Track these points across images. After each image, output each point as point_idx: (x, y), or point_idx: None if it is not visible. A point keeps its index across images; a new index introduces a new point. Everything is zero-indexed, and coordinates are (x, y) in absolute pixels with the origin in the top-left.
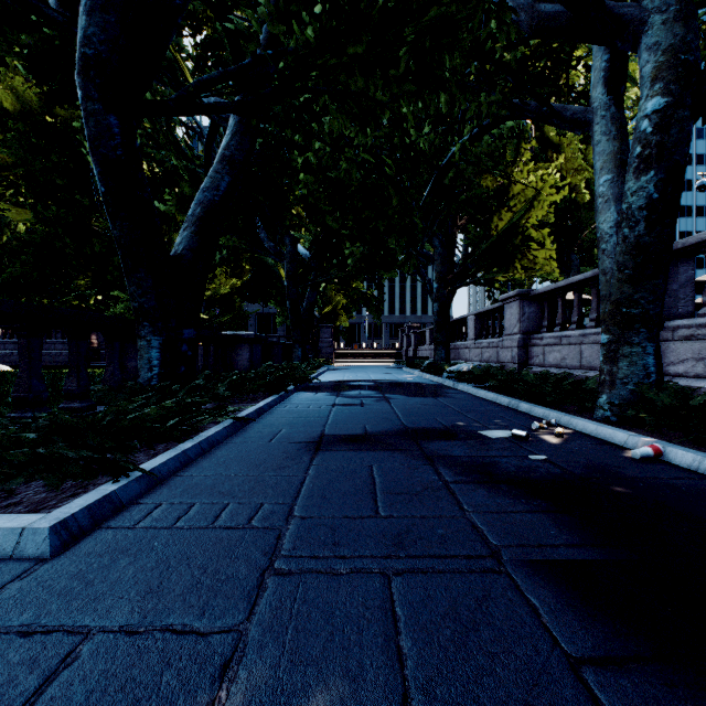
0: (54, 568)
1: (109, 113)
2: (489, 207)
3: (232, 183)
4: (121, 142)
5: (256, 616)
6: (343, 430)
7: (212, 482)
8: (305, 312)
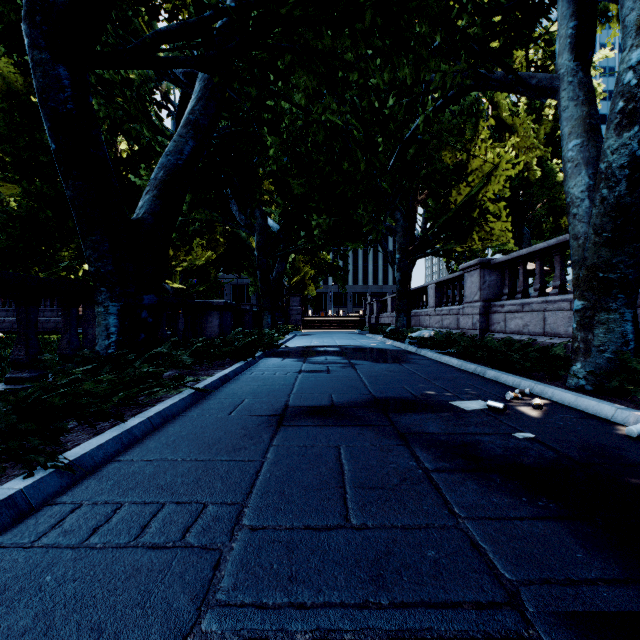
0: None
1: (58, 62)
2: (448, 182)
3: (196, 148)
4: (72, 95)
5: None
6: (308, 401)
7: (152, 470)
8: (274, 281)
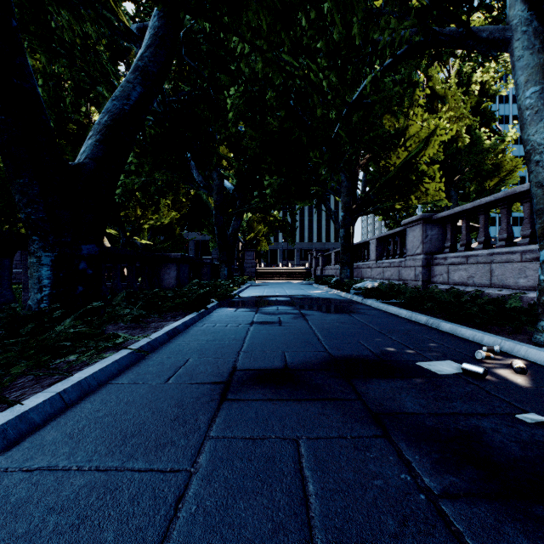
0: None
1: None
2: (389, 146)
3: (144, 94)
4: None
5: None
6: (259, 361)
7: (21, 496)
8: (230, 237)
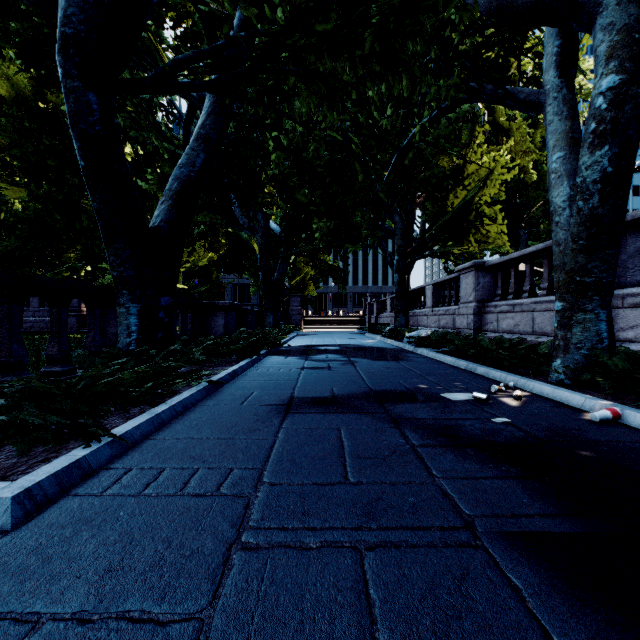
0: (13, 542)
1: (88, 90)
2: (445, 186)
3: (207, 160)
4: (100, 118)
5: (220, 600)
6: (312, 393)
7: (183, 446)
8: (276, 282)
